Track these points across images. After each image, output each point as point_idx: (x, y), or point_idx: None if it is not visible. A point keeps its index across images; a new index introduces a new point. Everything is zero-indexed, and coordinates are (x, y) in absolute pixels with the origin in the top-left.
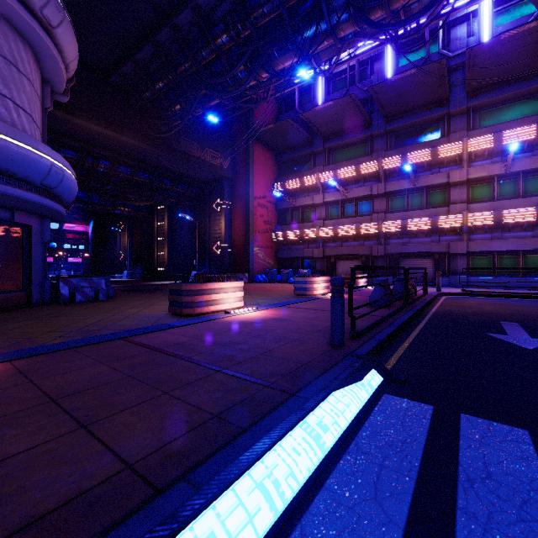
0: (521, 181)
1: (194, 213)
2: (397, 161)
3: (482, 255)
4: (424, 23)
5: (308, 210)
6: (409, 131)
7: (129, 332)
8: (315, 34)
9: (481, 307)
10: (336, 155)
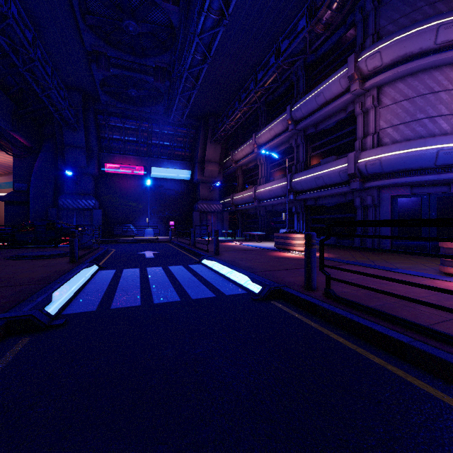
0: None
1: None
2: None
3: None
4: None
5: None
6: None
7: (363, 264)
8: None
9: None
10: None
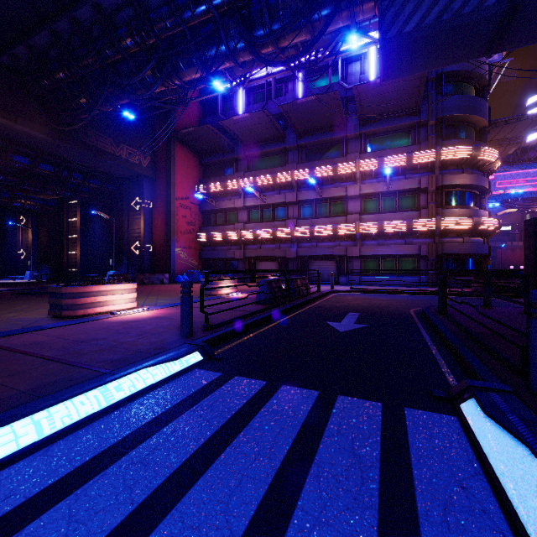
0: (397, 199)
1: (111, 210)
2: (306, 174)
3: (371, 258)
4: (320, 58)
5: (231, 213)
6: (317, 148)
7: None
8: (215, 56)
9: (351, 301)
10: (256, 162)
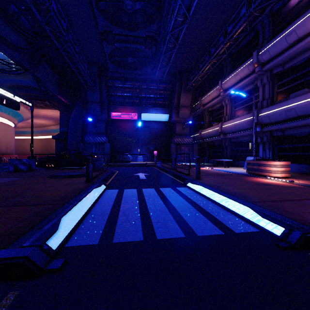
0: None
1: None
2: None
3: None
4: None
5: None
6: None
7: None
8: None
9: None
10: None
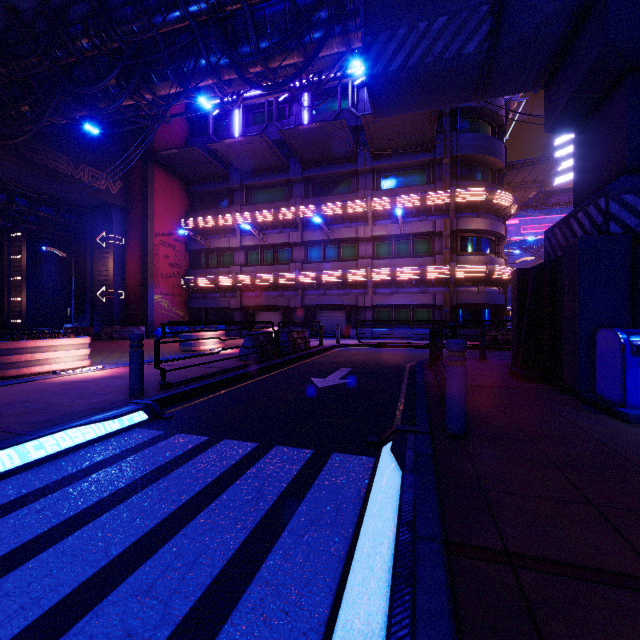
0: (411, 243)
1: (70, 246)
2: (312, 211)
3: (384, 308)
4: (323, 81)
5: (226, 254)
6: (326, 182)
7: None
8: (194, 71)
9: (352, 356)
10: (256, 195)
